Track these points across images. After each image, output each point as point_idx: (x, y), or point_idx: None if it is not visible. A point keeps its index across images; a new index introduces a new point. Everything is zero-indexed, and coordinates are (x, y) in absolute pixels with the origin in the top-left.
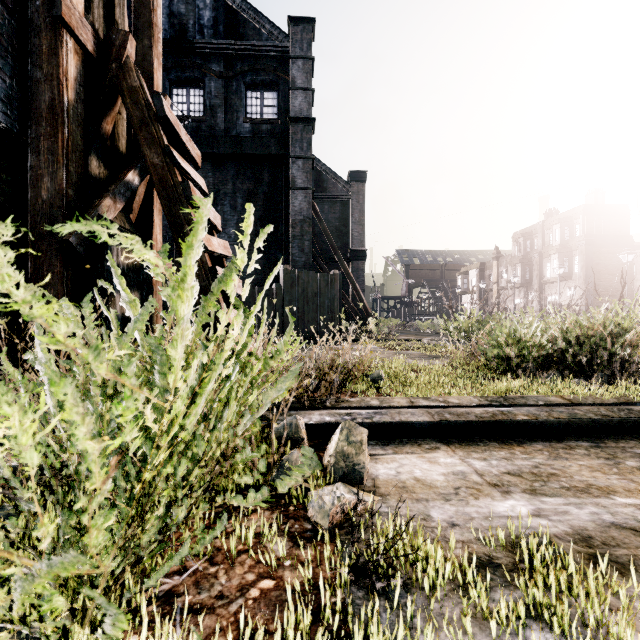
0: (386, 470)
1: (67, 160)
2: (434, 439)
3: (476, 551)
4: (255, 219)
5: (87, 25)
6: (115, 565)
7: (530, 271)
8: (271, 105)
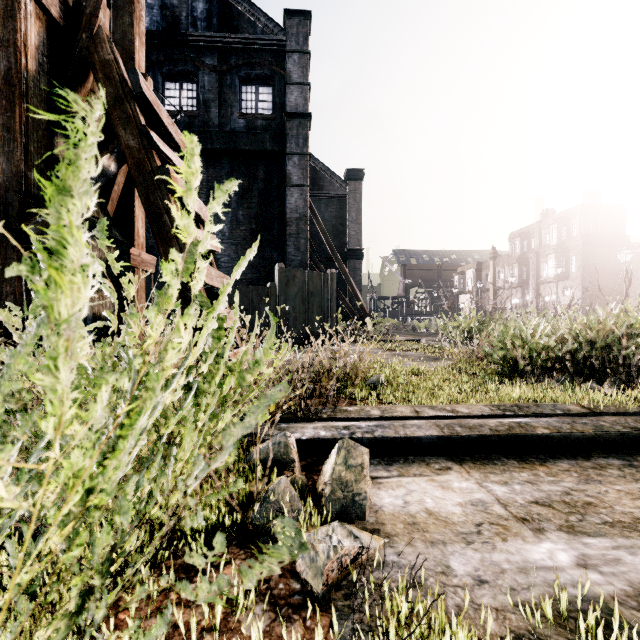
0: (391, 499)
1: (26, 138)
2: (444, 456)
3: (516, 626)
4: (250, 217)
5: None
6: None
7: (527, 271)
8: (266, 100)
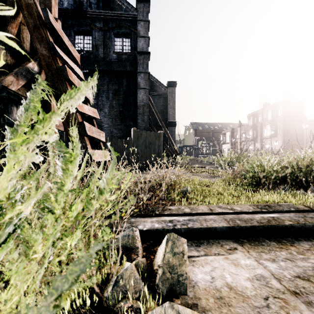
0: (202, 275)
1: None
2: (231, 239)
3: None
4: (119, 104)
5: None
6: None
7: (256, 133)
8: (127, 45)
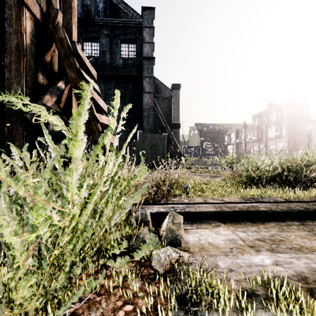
0: (193, 238)
1: (26, 75)
2: (217, 220)
3: (244, 286)
4: None
5: (36, 5)
6: (38, 303)
7: (261, 134)
8: (133, 51)
